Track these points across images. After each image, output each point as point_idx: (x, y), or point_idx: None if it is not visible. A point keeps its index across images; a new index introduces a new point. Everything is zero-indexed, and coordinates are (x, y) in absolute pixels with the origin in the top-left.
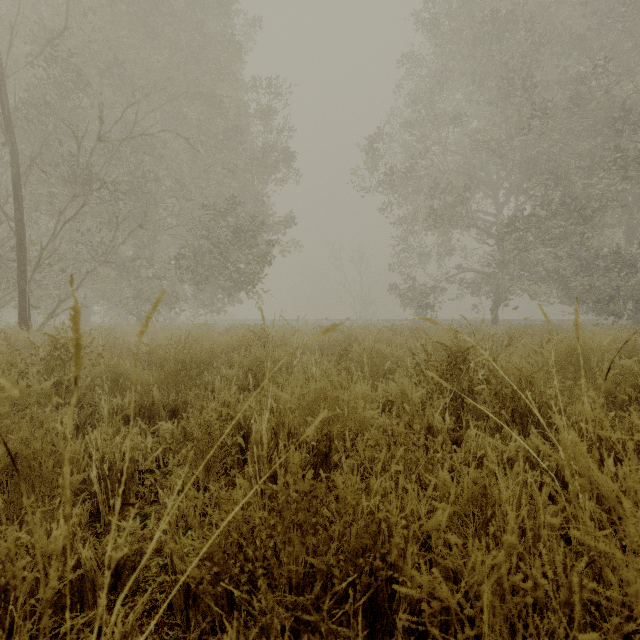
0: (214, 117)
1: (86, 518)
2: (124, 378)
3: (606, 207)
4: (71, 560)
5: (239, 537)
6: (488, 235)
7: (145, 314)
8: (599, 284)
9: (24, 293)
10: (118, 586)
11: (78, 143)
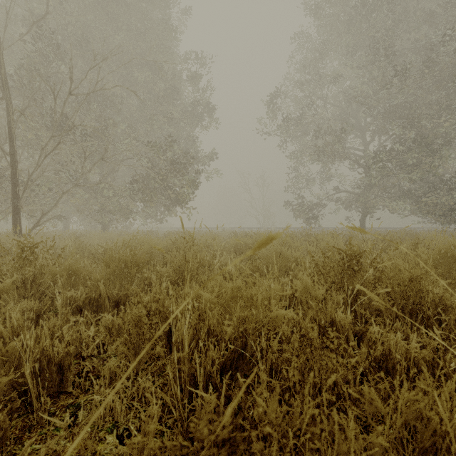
0: (157, 80)
1: (4, 427)
2: (78, 274)
3: (449, 143)
4: None
5: None
6: (358, 165)
7: None
8: (443, 201)
9: (16, 208)
10: None
11: (55, 97)
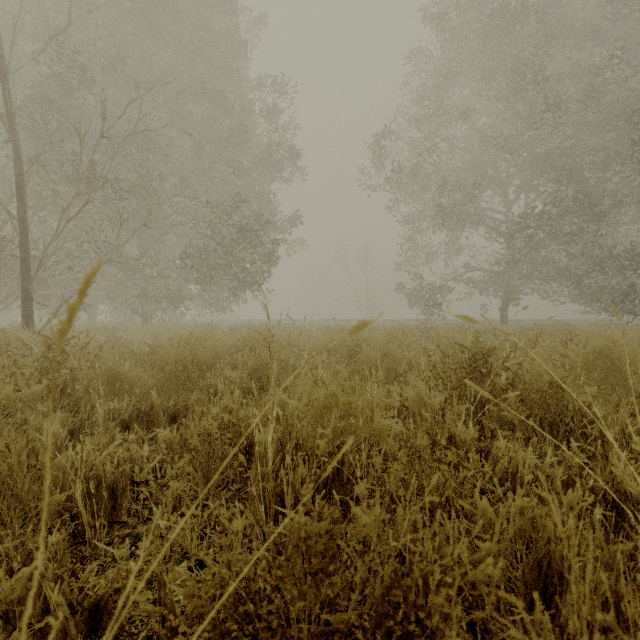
0: (219, 115)
1: (63, 548)
2: (122, 380)
3: (621, 203)
4: (40, 603)
5: (238, 586)
6: (497, 233)
7: (67, 302)
8: (613, 283)
9: (27, 292)
10: (99, 629)
11: (81, 140)
